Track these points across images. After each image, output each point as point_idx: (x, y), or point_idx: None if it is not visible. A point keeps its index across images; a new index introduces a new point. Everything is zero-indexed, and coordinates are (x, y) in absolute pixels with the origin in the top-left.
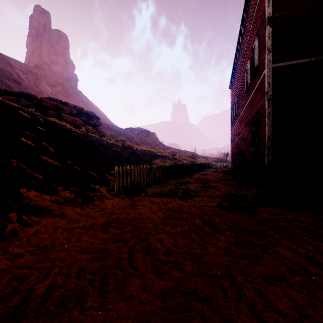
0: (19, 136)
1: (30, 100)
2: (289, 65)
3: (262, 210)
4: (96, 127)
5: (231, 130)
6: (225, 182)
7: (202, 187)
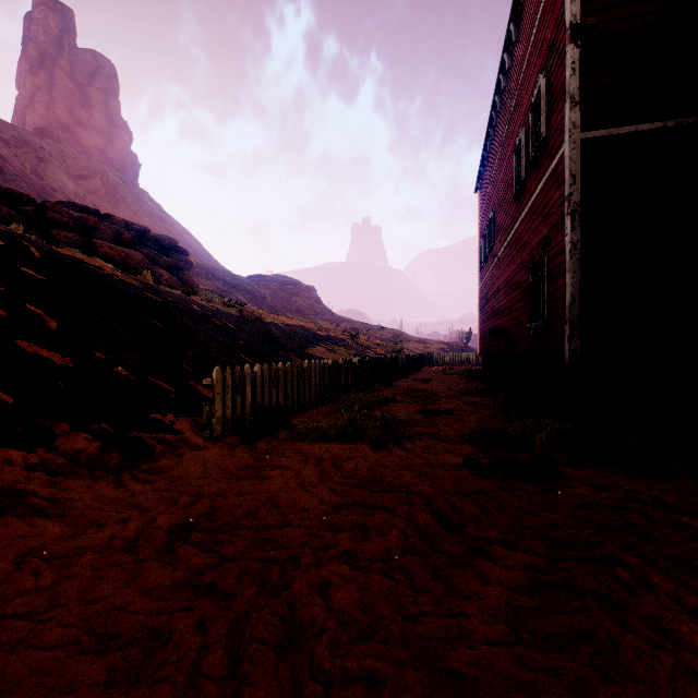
0: None
1: (15, 206)
2: (618, 136)
3: (573, 474)
4: (179, 272)
5: (479, 284)
6: (473, 400)
7: (423, 413)
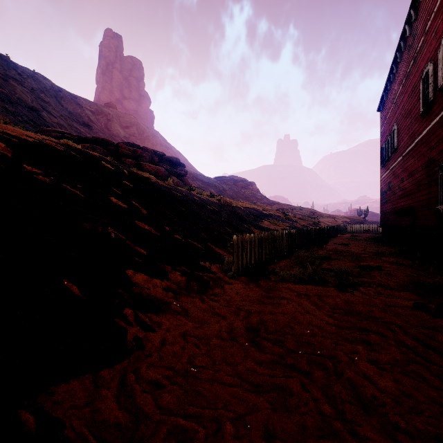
0: (108, 195)
1: (105, 147)
2: None
3: None
4: (181, 177)
5: (381, 176)
6: (391, 260)
7: (358, 268)
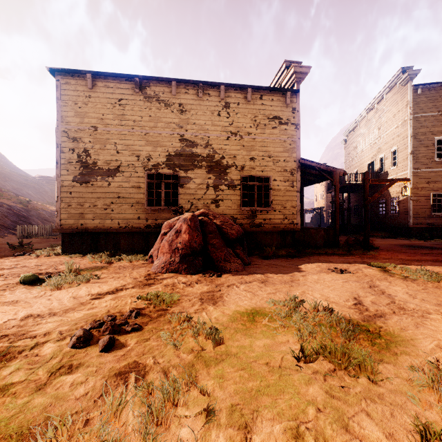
0: None
1: None
2: None
3: None
4: None
5: None
6: None
7: None
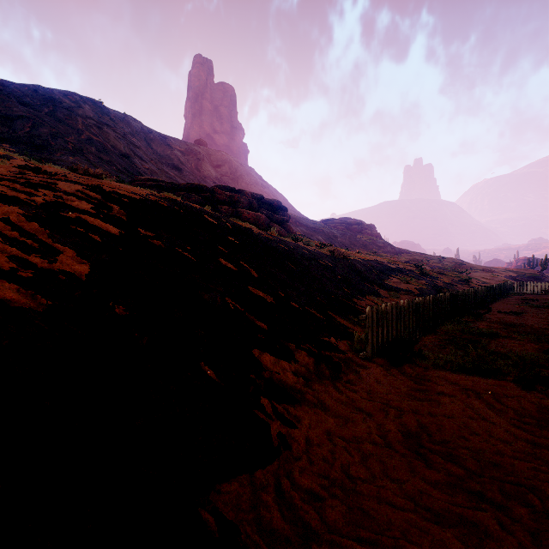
0: (217, 256)
1: (200, 194)
2: None
3: None
4: (284, 224)
5: None
6: None
7: (546, 353)
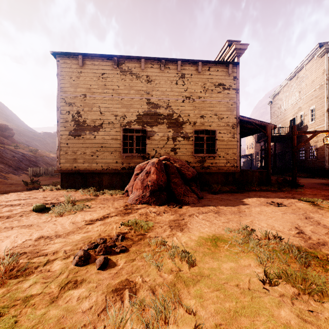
0: None
1: None
2: None
3: None
4: (10, 138)
5: None
6: None
7: None
